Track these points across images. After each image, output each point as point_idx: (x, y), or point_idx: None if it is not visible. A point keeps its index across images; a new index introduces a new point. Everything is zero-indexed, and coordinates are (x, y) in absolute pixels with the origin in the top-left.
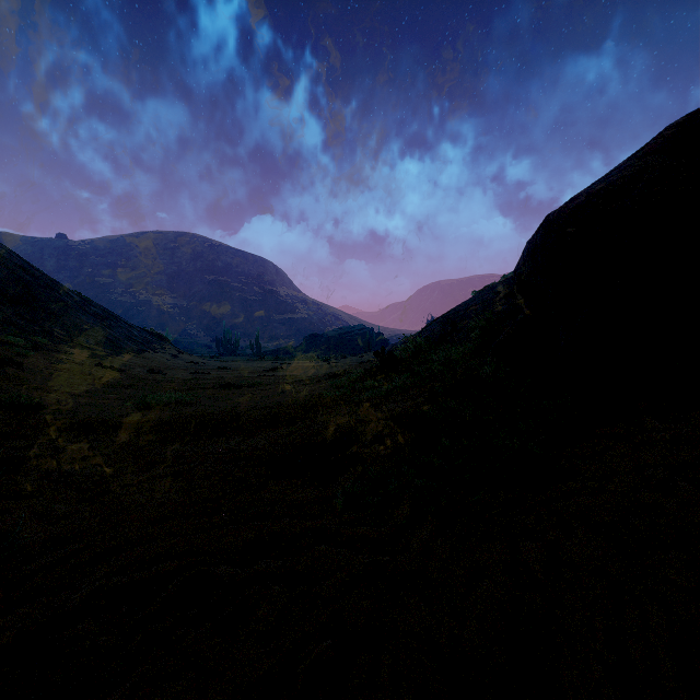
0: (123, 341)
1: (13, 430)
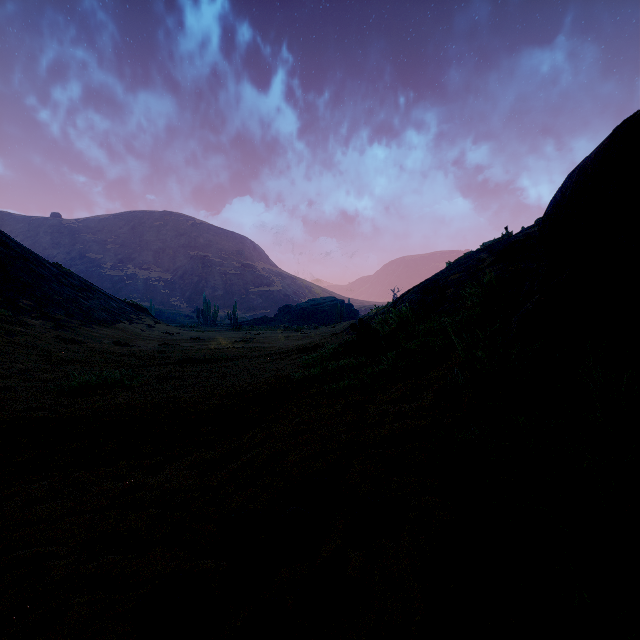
0: (97, 312)
1: None
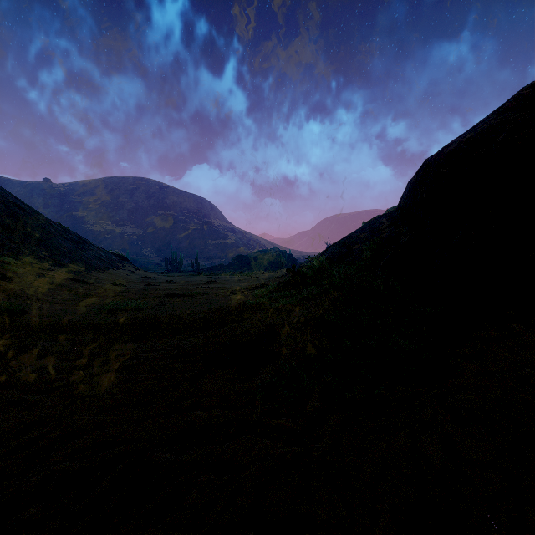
0: (92, 261)
1: (0, 331)
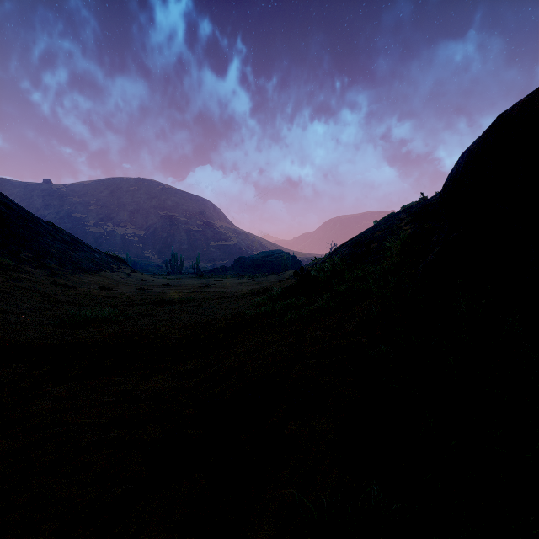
0: (84, 262)
1: None
